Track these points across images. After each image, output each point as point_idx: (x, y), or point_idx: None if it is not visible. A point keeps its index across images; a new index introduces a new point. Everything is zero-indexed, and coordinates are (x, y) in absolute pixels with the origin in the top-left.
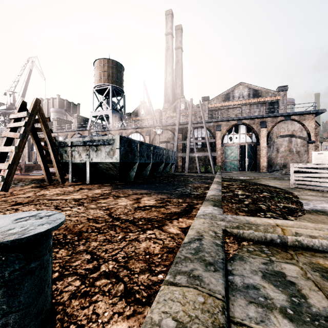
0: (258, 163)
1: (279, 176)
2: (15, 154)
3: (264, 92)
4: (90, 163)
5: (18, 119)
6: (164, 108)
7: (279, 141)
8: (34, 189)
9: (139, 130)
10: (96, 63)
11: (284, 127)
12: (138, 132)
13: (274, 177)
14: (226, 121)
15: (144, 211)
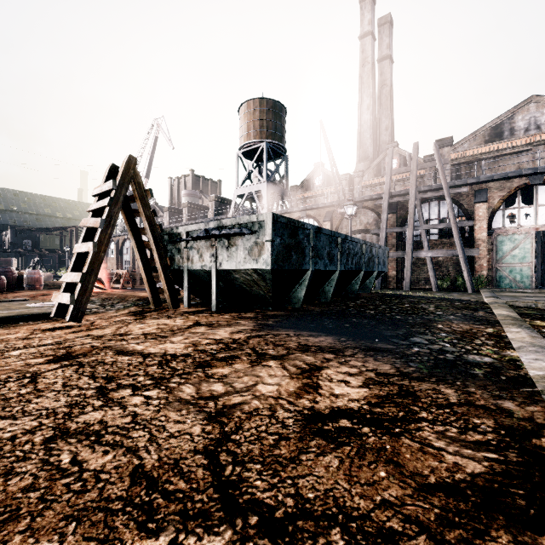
0: None
1: None
2: (92, 256)
3: None
4: (219, 271)
5: (104, 196)
6: (358, 171)
7: None
8: (127, 318)
9: (312, 213)
10: (242, 109)
11: None
12: (310, 216)
13: None
14: (499, 180)
15: (335, 449)
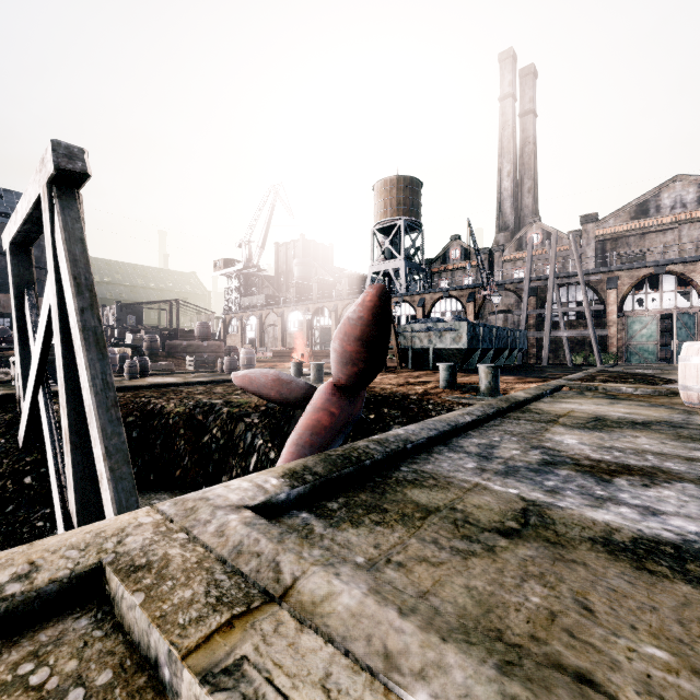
0: None
1: None
2: None
3: None
4: (433, 349)
5: None
6: (498, 246)
7: None
8: (383, 373)
9: (455, 294)
10: (378, 186)
11: None
12: (453, 297)
13: None
14: (628, 269)
15: (510, 380)
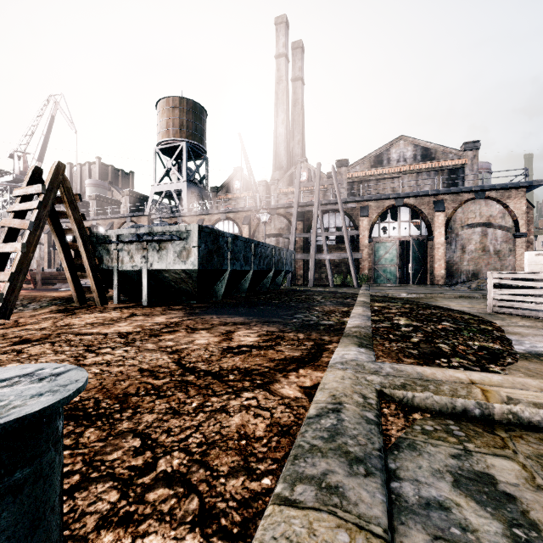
0: (430, 271)
1: (466, 292)
2: (21, 256)
3: (441, 152)
4: (149, 271)
5: (27, 197)
6: (274, 180)
7: (465, 234)
8: (55, 315)
9: (232, 216)
10: (161, 104)
11: (475, 211)
12: (230, 219)
13: (459, 294)
14: (376, 200)
15: (238, 355)
